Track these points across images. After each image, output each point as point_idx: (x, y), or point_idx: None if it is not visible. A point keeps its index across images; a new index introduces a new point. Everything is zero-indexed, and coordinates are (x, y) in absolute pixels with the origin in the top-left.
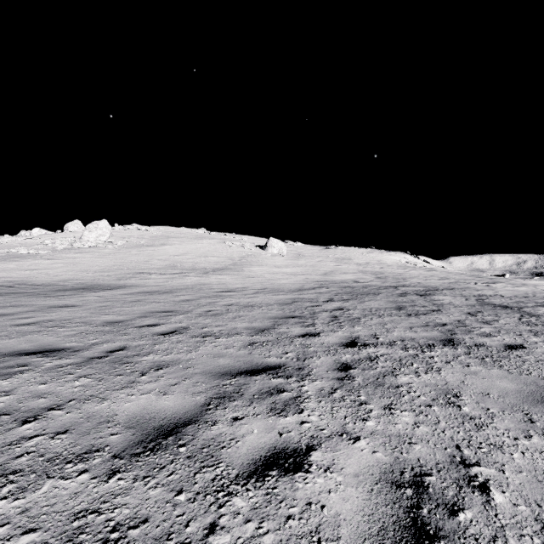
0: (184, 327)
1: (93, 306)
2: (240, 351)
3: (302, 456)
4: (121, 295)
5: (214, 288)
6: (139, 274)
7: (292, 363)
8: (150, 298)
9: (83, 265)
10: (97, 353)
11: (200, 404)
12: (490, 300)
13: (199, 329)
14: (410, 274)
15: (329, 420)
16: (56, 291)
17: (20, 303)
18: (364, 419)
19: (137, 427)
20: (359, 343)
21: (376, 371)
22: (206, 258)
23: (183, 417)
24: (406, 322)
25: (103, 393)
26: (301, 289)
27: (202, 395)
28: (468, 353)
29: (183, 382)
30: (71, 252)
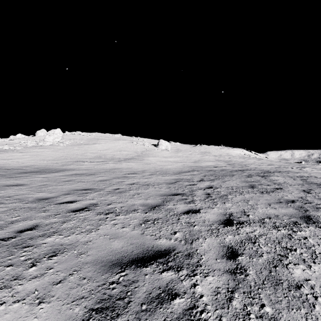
0: (93, 204)
1: (35, 185)
2: (134, 230)
3: None
4: (60, 176)
5: (123, 171)
6: (77, 162)
7: (181, 247)
8: (79, 179)
9: (42, 156)
10: (8, 233)
11: None
12: (310, 180)
13: (105, 205)
14: (248, 161)
15: None
16: (17, 174)
17: None
18: None
19: None
20: (235, 221)
21: (263, 258)
22: (121, 152)
23: None
24: (263, 199)
25: None
26: (180, 172)
27: (82, 304)
28: None
29: (69, 277)
30: (36, 148)
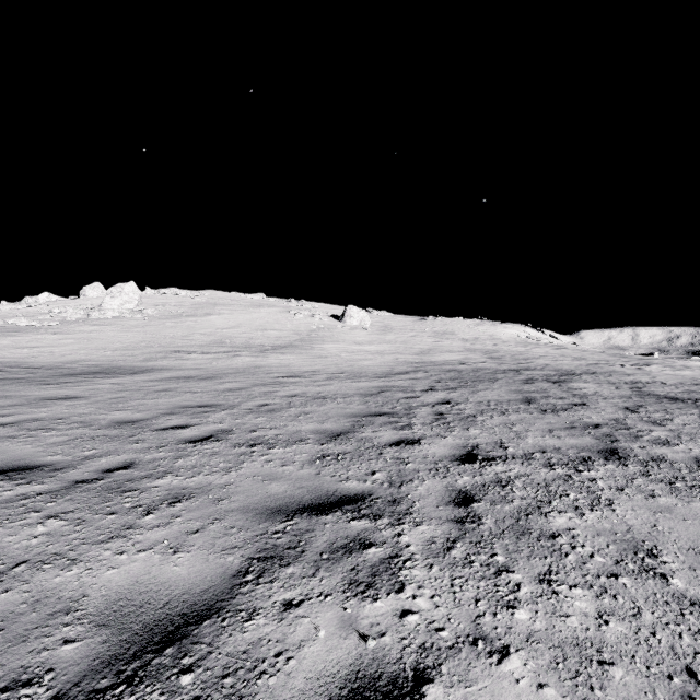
0: (224, 430)
1: (103, 398)
2: (303, 470)
3: (407, 698)
4: (146, 382)
5: (273, 372)
6: (175, 353)
7: (382, 491)
8: (185, 387)
9: (101, 341)
10: (88, 473)
11: (231, 571)
12: (649, 389)
13: (246, 433)
14: (533, 352)
15: (449, 607)
16: (58, 377)
17: (4, 393)
18: (509, 605)
19: (114, 625)
20: (480, 457)
21: (513, 505)
22: (265, 332)
23: (198, 601)
24: (542, 422)
25: (75, 550)
26: (390, 373)
27: (237, 554)
28: (646, 472)
29: (209, 526)
30: (87, 324)
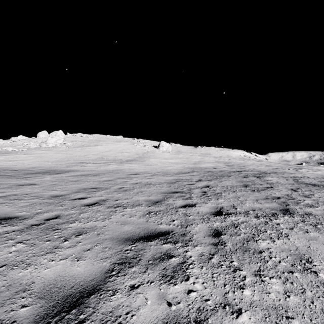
0: (103, 200)
1: (46, 184)
2: (140, 219)
3: None
4: (67, 177)
5: (126, 172)
6: (80, 163)
7: (178, 229)
8: (85, 179)
9: (46, 158)
10: (37, 220)
11: (105, 270)
12: (302, 180)
13: (113, 201)
14: (247, 163)
15: (211, 288)
16: (26, 174)
17: (0, 182)
18: (240, 287)
19: (47, 298)
20: (224, 212)
21: (240, 236)
22: (122, 154)
23: (88, 285)
24: (253, 196)
25: (30, 259)
26: (181, 173)
27: (108, 261)
28: (303, 220)
29: (94, 247)
30: (39, 150)
